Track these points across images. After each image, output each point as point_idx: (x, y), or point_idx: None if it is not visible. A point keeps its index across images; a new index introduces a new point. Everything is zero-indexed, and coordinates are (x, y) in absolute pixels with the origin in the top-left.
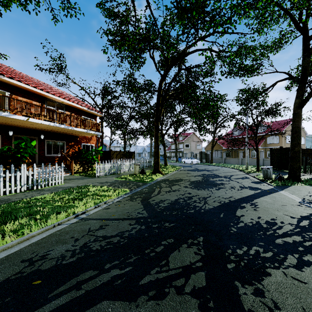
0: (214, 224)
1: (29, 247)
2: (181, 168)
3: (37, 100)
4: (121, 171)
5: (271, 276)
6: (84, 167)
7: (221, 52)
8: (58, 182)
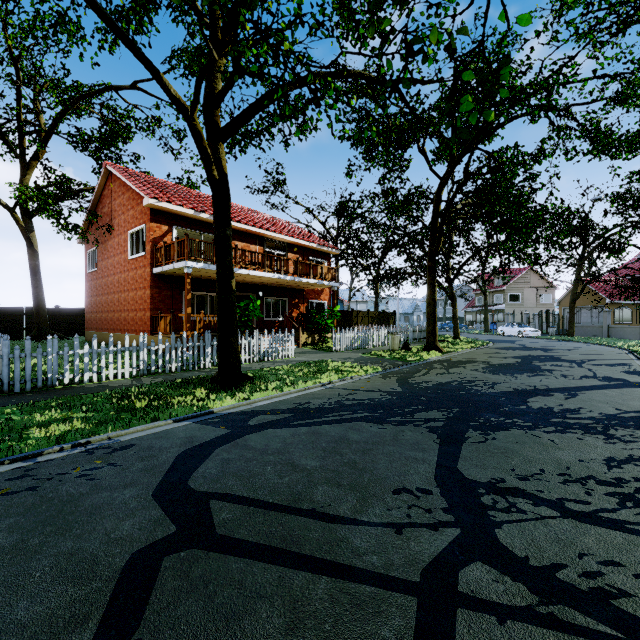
0: (484, 403)
1: (292, 398)
2: (487, 345)
3: (255, 243)
4: (370, 345)
5: (509, 431)
6: (313, 337)
7: (560, 119)
8: (288, 354)
